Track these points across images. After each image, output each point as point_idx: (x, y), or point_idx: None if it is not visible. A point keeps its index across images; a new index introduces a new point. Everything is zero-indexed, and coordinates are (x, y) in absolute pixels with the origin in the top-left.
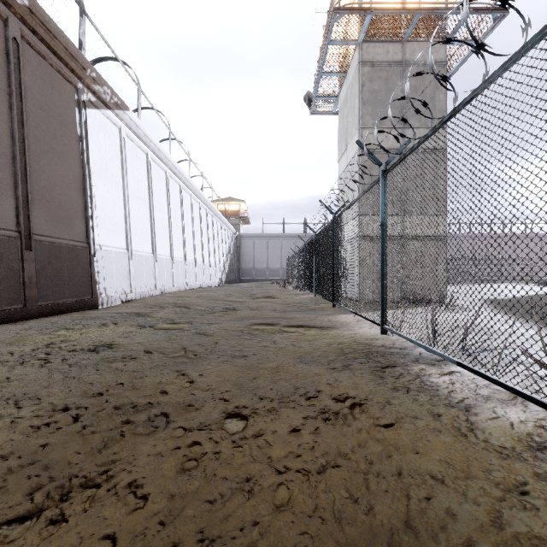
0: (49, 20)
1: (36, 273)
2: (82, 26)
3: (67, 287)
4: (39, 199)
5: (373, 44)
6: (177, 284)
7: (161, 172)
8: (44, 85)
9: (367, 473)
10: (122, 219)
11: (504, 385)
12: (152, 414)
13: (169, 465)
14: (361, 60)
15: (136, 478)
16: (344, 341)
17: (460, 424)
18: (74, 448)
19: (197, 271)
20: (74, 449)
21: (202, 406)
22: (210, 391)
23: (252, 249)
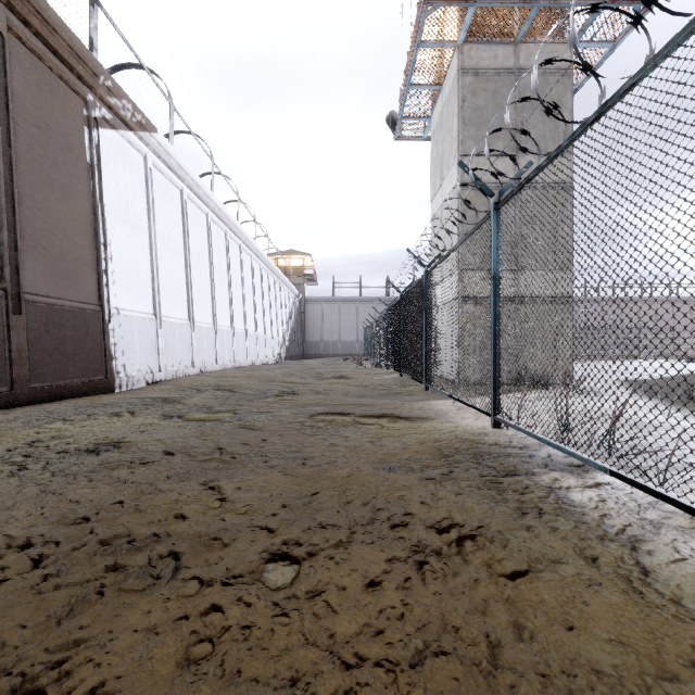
0: (46, 8)
1: (28, 344)
2: (93, 18)
3: (71, 364)
4: (33, 246)
5: (477, 46)
6: (221, 360)
7: (200, 214)
8: (40, 95)
9: (492, 667)
10: (148, 275)
11: (689, 509)
12: (155, 555)
13: (165, 652)
14: (462, 67)
15: (105, 678)
16: (442, 437)
17: (628, 571)
18: (19, 617)
19: (248, 344)
20: (18, 620)
21: (234, 540)
22: (249, 515)
23: (320, 317)
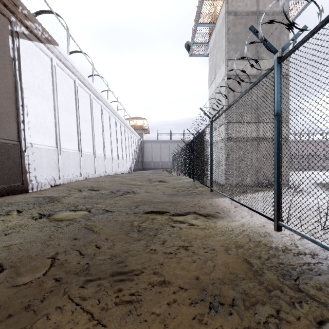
0: None
1: None
2: None
3: None
4: None
5: None
6: (98, 172)
7: (86, 94)
8: None
9: None
10: (53, 125)
11: None
12: None
13: None
14: (227, 11)
15: None
16: (239, 240)
17: None
18: None
19: (113, 163)
20: None
21: None
22: None
23: (151, 149)
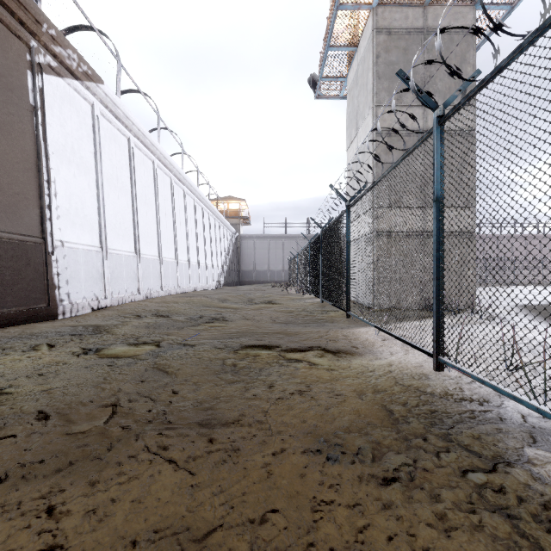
0: None
1: None
2: None
3: (9, 293)
4: None
5: (390, 8)
6: (166, 287)
7: (147, 161)
8: None
9: None
10: (95, 211)
11: None
12: None
13: None
14: (376, 27)
15: None
16: (380, 383)
17: None
18: None
19: (190, 273)
20: None
21: None
22: None
23: (253, 251)
